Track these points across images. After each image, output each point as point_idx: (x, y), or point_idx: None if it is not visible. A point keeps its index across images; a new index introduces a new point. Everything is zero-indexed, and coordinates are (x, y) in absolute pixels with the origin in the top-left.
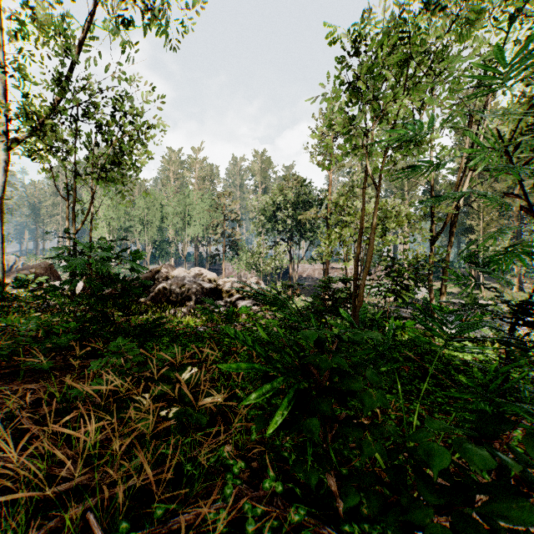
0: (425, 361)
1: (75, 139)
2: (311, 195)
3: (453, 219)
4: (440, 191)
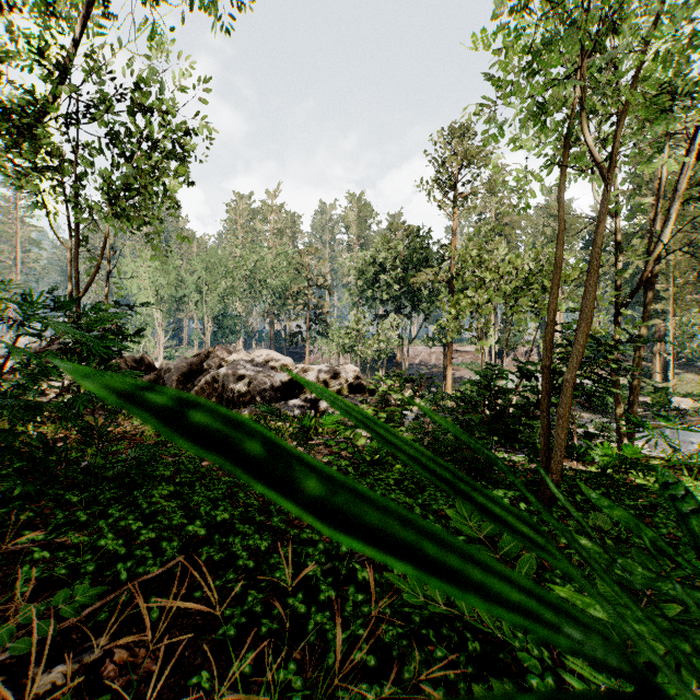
0: None
1: (76, 155)
2: (427, 250)
3: (651, 275)
4: (607, 244)
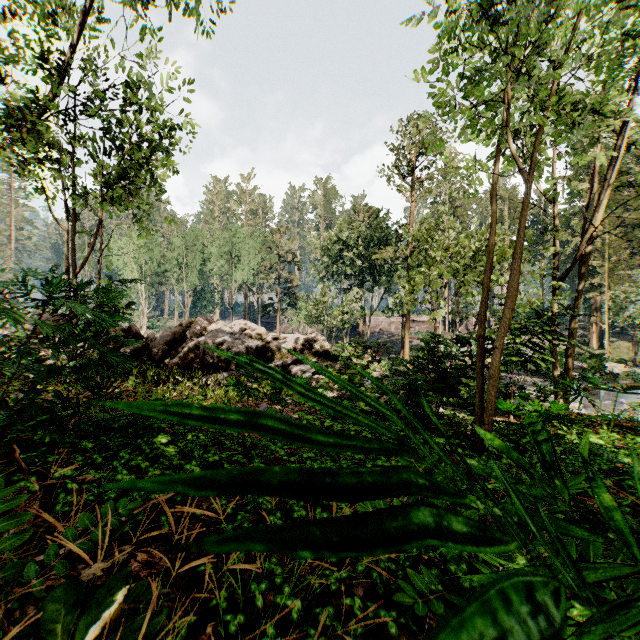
0: (625, 490)
1: (73, 147)
2: (387, 230)
3: (584, 254)
4: (549, 224)
